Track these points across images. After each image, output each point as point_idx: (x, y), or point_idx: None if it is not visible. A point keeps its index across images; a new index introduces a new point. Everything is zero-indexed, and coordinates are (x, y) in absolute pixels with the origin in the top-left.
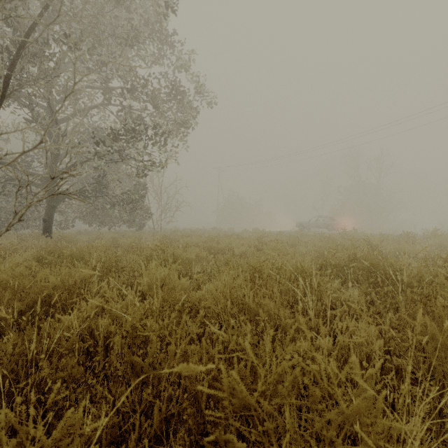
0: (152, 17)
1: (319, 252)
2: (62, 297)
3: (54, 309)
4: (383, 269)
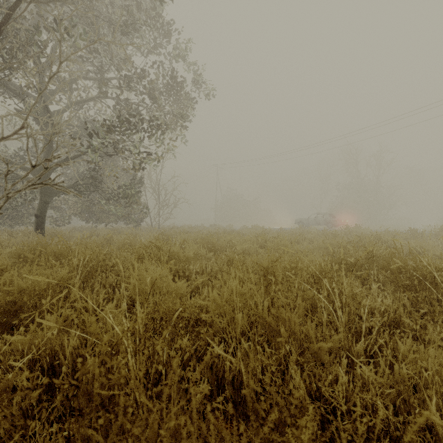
0: (149, 6)
1: (327, 249)
2: (30, 304)
3: (17, 321)
4: (416, 269)
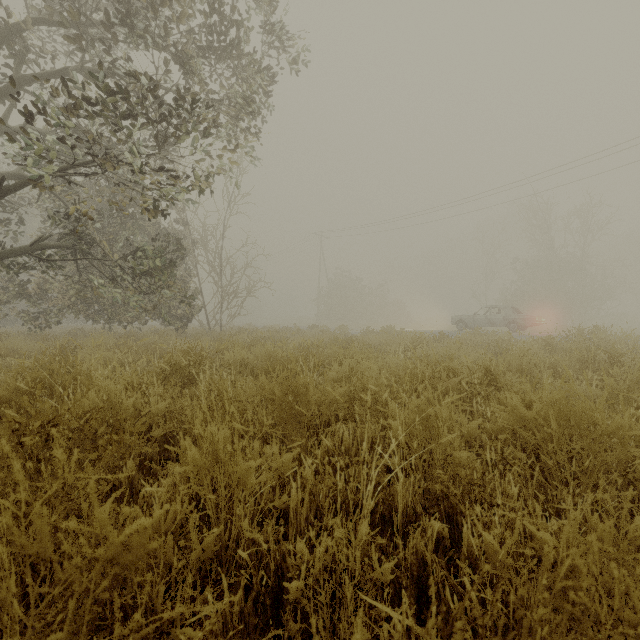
0: None
1: None
2: None
3: None
4: None
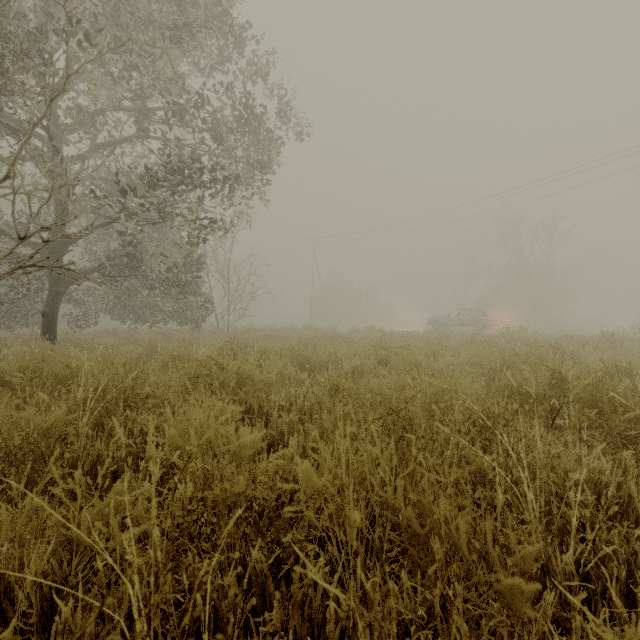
0: (213, 1)
1: (483, 366)
2: None
3: None
4: None
